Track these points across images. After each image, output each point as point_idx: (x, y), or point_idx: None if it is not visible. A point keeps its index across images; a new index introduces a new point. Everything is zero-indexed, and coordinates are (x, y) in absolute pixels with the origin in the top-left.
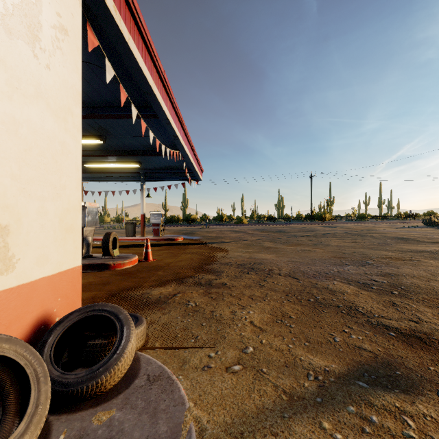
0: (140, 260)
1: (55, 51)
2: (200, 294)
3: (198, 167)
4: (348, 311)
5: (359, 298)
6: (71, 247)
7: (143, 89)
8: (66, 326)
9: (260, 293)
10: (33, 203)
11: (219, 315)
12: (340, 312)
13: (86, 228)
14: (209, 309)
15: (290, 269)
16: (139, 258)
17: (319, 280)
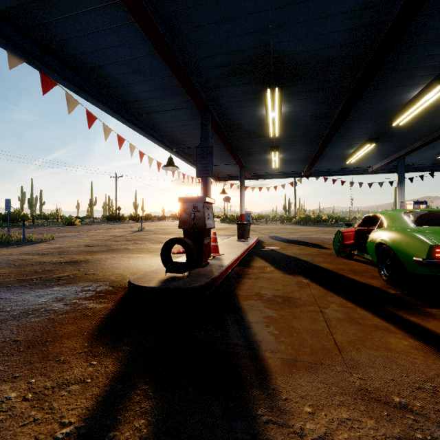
0: None
1: None
2: None
3: None
4: None
5: None
6: None
7: None
8: None
9: None
10: None
11: None
12: None
13: None
14: None
15: None
16: None
17: None
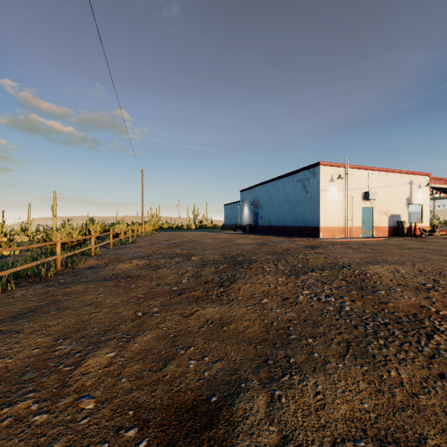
0: None
1: (426, 202)
2: None
3: None
4: None
5: None
6: (428, 223)
7: (444, 188)
8: (428, 231)
9: None
10: (425, 218)
11: None
12: None
13: None
14: None
15: None
16: None
17: None
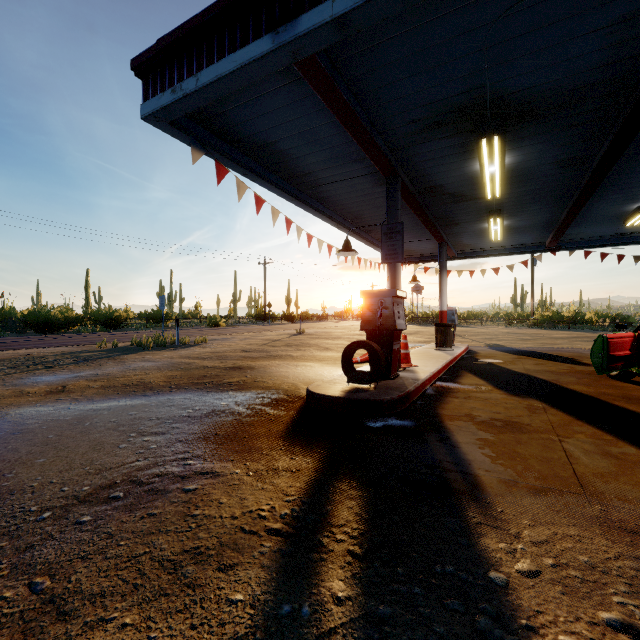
0: None
1: None
2: None
3: None
4: None
5: None
6: None
7: None
8: None
9: None
10: None
11: None
12: None
13: None
14: None
15: None
16: None
17: None
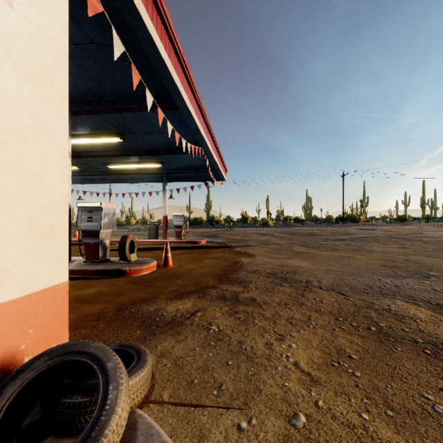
0: (160, 266)
1: None
2: (225, 313)
3: (222, 166)
4: (434, 351)
5: (442, 328)
6: (52, 258)
7: (159, 72)
8: (26, 380)
9: (300, 314)
10: None
11: (250, 349)
12: (422, 352)
13: (103, 230)
14: (236, 338)
15: (332, 280)
16: (159, 263)
17: (374, 297)
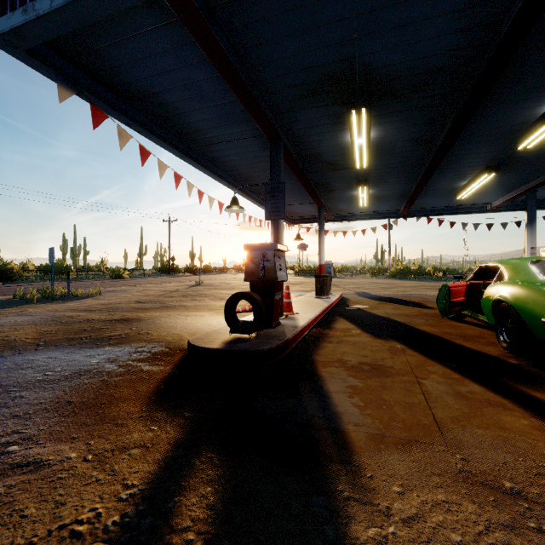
0: None
1: None
2: None
3: None
4: None
5: None
6: None
7: None
8: None
9: None
10: None
11: None
12: None
13: None
14: None
15: None
16: None
17: None
